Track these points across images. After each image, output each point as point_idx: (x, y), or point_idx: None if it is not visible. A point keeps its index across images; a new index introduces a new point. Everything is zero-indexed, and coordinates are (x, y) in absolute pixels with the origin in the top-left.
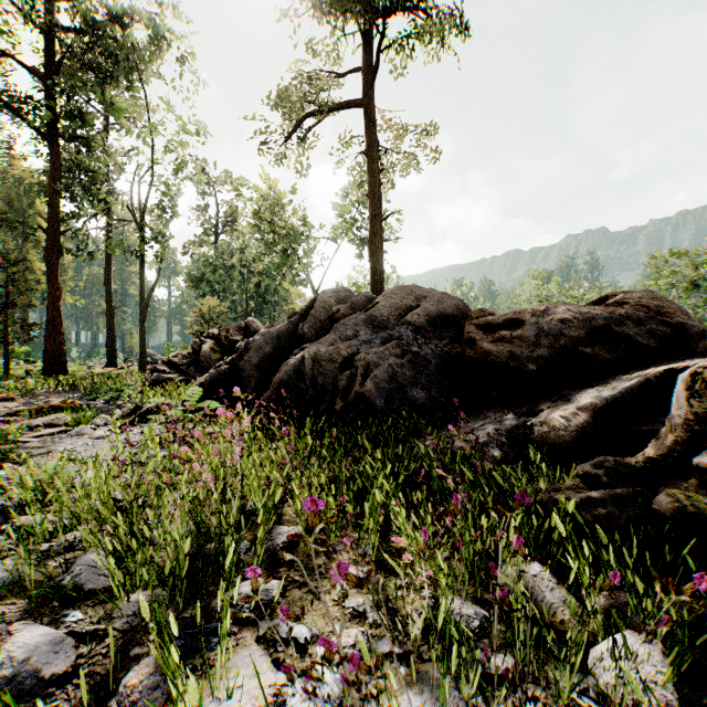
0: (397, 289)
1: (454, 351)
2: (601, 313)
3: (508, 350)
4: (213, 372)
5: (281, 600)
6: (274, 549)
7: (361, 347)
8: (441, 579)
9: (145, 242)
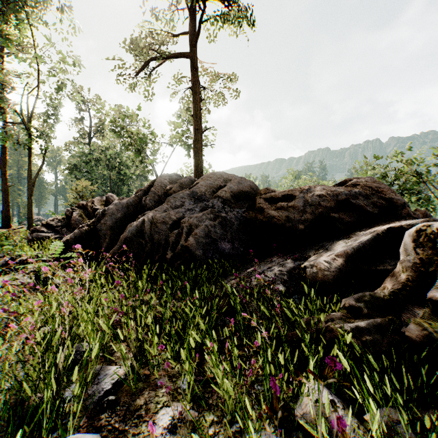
0: (211, 174)
1: (249, 216)
2: (344, 191)
3: (285, 215)
4: (77, 232)
5: None
6: (98, 393)
7: (186, 213)
8: (250, 426)
9: (32, 138)
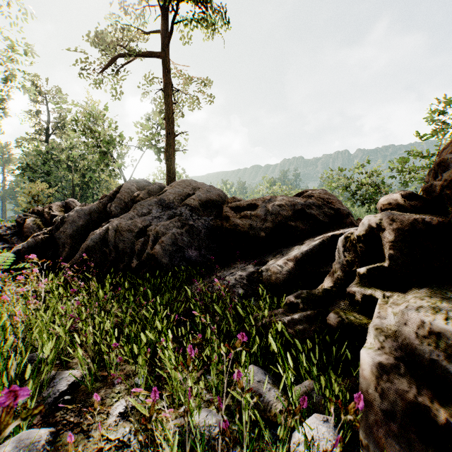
0: (180, 182)
1: (216, 224)
2: (300, 201)
3: (249, 223)
4: (31, 241)
5: (49, 447)
6: (54, 395)
7: (153, 221)
8: (190, 401)
9: None
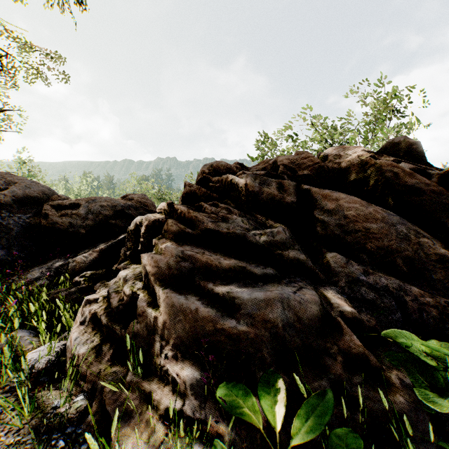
0: None
1: (35, 222)
2: (120, 203)
3: (70, 221)
4: None
5: None
6: None
7: None
8: None
9: None
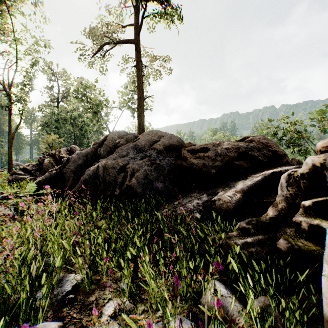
0: (149, 132)
1: (177, 163)
2: (243, 145)
3: (202, 163)
4: (47, 175)
5: None
6: (61, 294)
7: (130, 161)
8: (167, 311)
9: (12, 102)
